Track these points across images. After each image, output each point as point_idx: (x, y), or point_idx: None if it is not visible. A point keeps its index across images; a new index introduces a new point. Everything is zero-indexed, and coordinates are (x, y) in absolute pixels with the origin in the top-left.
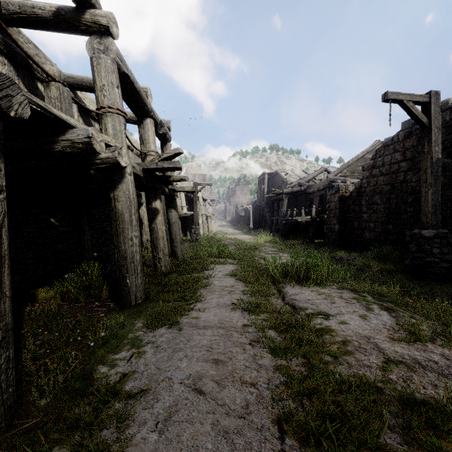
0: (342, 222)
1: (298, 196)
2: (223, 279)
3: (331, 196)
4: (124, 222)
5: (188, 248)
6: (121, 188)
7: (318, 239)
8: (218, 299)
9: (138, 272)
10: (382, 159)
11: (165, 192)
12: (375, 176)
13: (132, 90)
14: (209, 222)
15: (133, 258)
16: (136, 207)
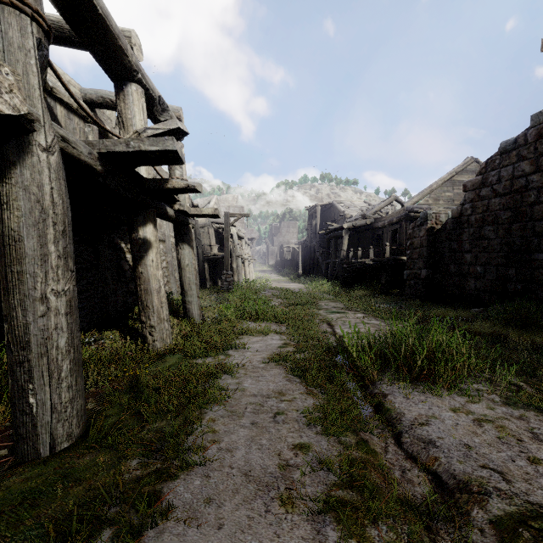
0: (431, 265)
1: (362, 233)
2: (262, 372)
3: (414, 230)
4: (24, 258)
5: (213, 303)
6: (18, 177)
7: (391, 289)
8: (247, 450)
9: (62, 375)
10: (497, 173)
11: (167, 214)
12: (485, 198)
13: (87, 8)
14: (246, 267)
15: (47, 345)
16: (62, 226)
